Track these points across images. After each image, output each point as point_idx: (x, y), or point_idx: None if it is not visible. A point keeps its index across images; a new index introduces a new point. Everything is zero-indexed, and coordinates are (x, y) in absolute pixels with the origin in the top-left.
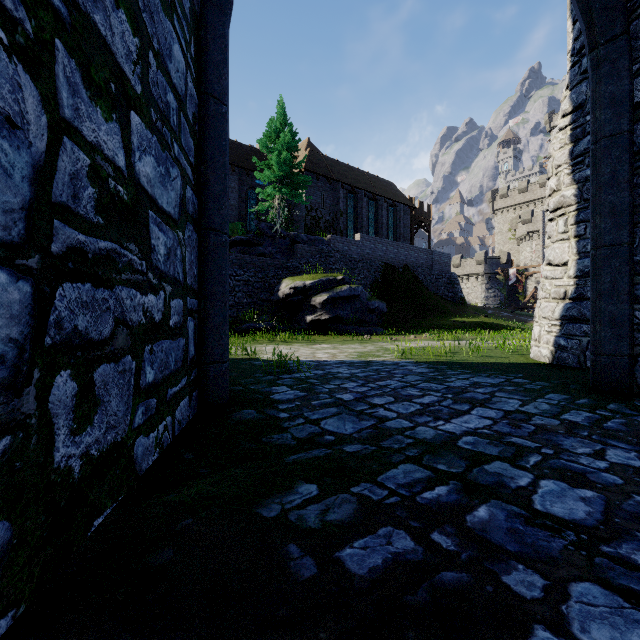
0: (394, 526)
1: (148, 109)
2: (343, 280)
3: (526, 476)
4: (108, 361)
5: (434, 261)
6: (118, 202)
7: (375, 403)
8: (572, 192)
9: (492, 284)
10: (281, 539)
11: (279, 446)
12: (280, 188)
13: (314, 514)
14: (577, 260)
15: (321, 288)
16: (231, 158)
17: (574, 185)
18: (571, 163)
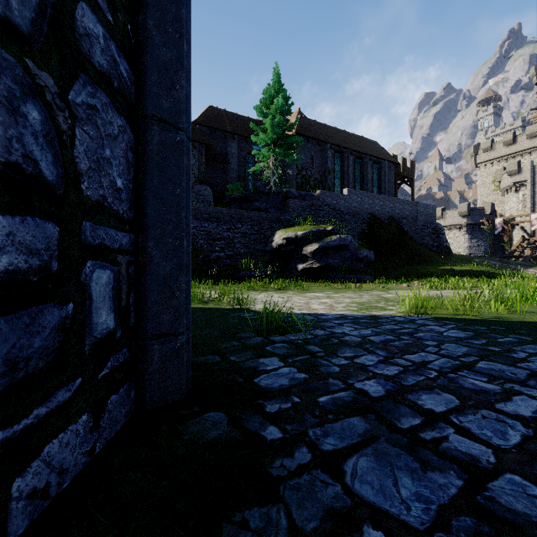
0: None
1: None
2: (332, 231)
3: None
4: None
5: (419, 212)
6: None
7: (429, 409)
8: None
9: (475, 234)
10: None
11: None
12: (274, 149)
13: None
14: None
15: (312, 238)
16: (232, 128)
17: None
18: None
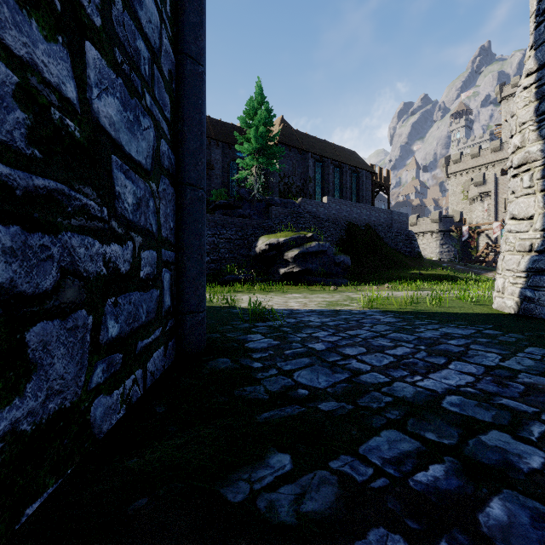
0: (387, 527)
1: (111, 47)
2: (312, 237)
3: (536, 454)
4: (50, 318)
5: (393, 220)
6: (66, 137)
7: (347, 354)
8: (538, 147)
9: (446, 240)
10: (247, 540)
11: (251, 400)
12: (257, 158)
13: (287, 500)
14: (544, 213)
15: (293, 244)
16: (216, 134)
17: (540, 141)
18: (537, 119)
